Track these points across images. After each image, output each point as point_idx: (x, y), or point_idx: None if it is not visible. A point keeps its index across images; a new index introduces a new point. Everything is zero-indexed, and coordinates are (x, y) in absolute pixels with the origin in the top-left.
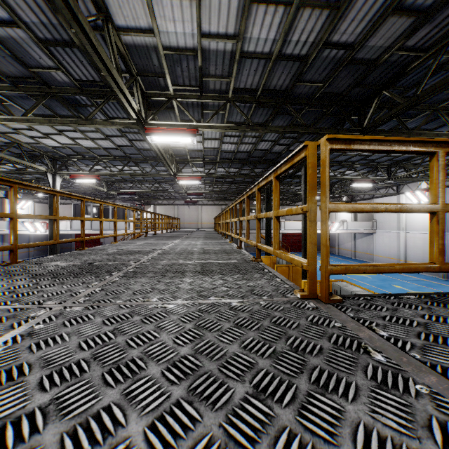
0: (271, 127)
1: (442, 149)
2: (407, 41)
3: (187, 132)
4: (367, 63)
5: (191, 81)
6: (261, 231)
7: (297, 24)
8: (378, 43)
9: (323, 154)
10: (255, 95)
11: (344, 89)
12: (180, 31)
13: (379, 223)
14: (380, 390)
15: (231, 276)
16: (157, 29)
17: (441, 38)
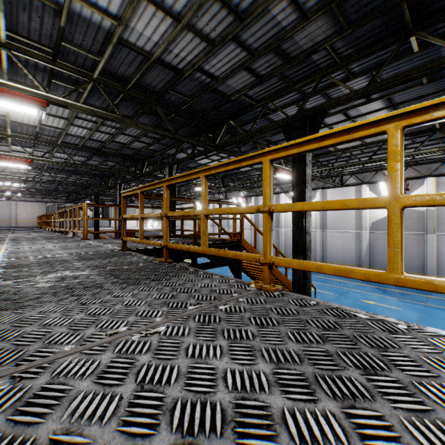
0: (88, 166)
1: (116, 206)
2: (149, 147)
3: (24, 163)
4: (136, 150)
5: (29, 133)
6: (92, 229)
7: (96, 133)
8: (137, 145)
9: (86, 207)
10: (77, 146)
11: (131, 154)
12: (27, 120)
13: (185, 221)
14: (83, 242)
15: (60, 239)
16: (11, 117)
17: (161, 150)
